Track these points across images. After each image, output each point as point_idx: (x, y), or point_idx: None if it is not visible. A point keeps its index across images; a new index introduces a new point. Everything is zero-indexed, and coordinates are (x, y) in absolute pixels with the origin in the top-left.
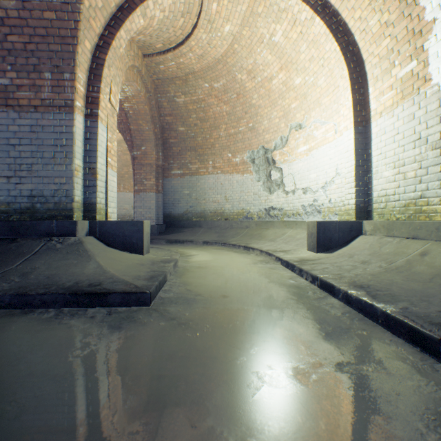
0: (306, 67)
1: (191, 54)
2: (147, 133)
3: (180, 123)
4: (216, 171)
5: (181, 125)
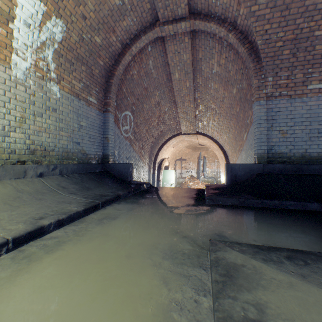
0: None
1: None
2: None
3: None
4: None
5: None
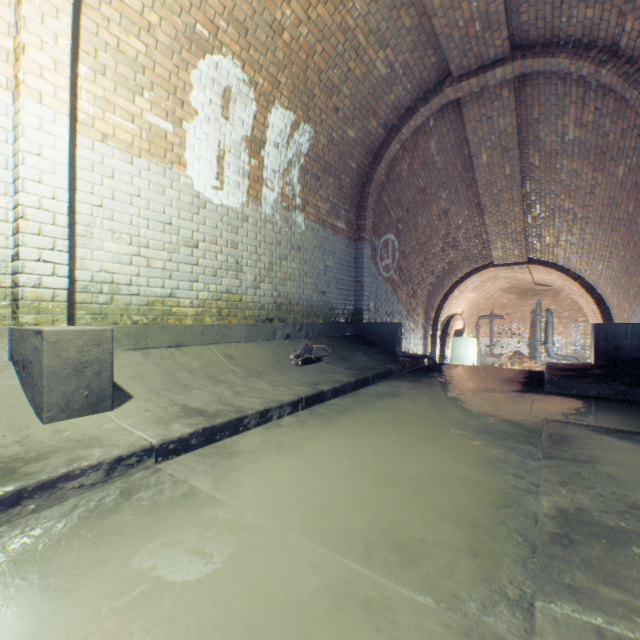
0: None
1: None
2: None
3: None
4: None
5: None
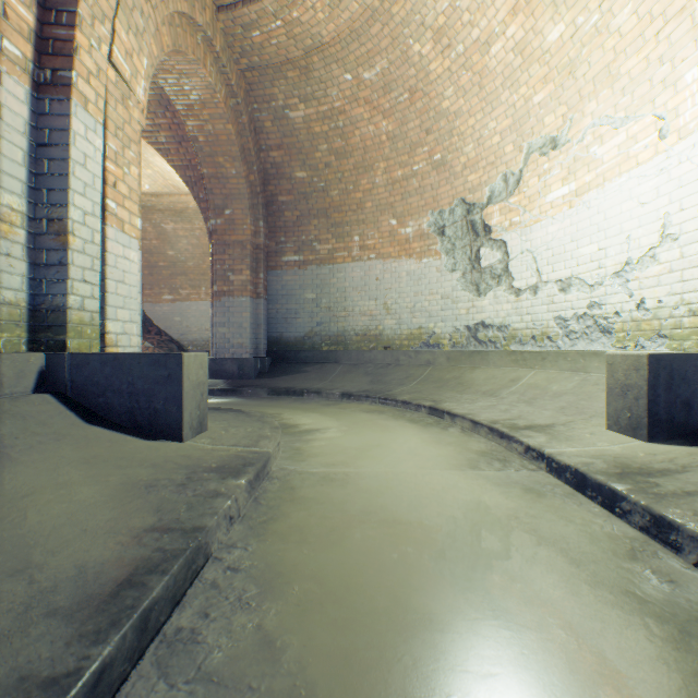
0: None
1: None
2: (235, 182)
3: (297, 163)
4: (366, 254)
5: (300, 166)
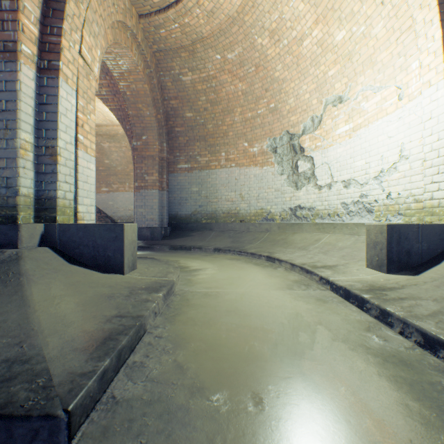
0: (354, 11)
1: (199, 10)
2: (148, 119)
3: (187, 108)
4: (229, 164)
5: (188, 110)
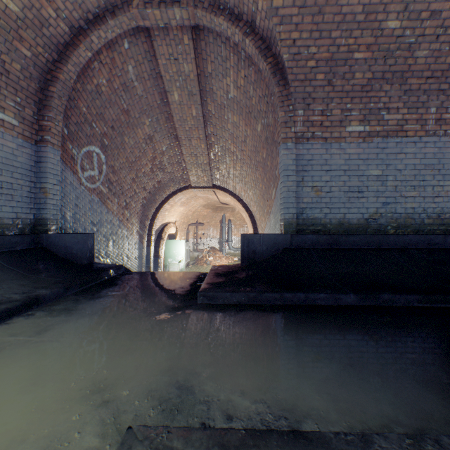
0: None
1: None
2: None
3: None
4: None
5: None
